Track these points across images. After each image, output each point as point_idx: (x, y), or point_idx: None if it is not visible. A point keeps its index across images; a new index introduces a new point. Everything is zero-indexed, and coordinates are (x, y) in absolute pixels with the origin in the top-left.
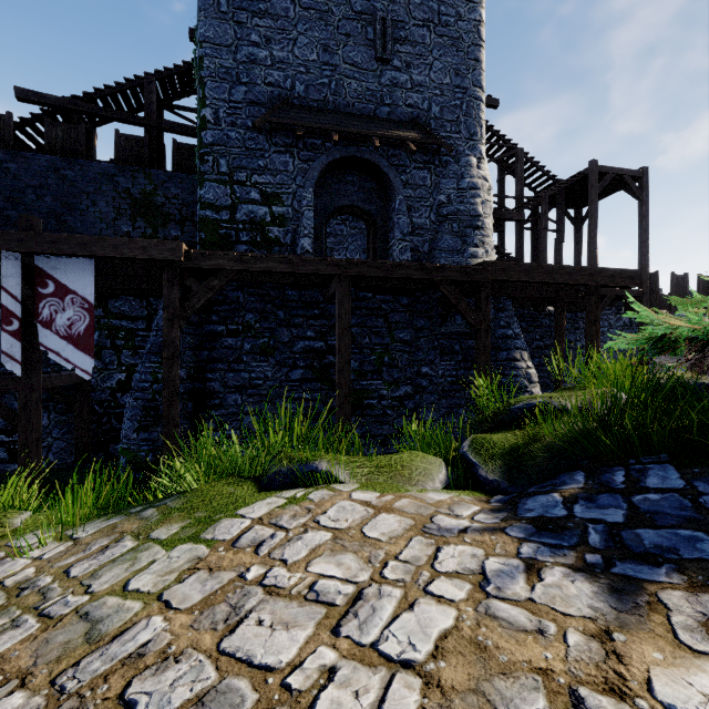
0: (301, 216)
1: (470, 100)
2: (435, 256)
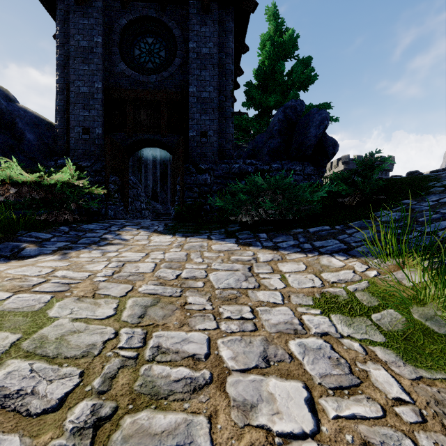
0: None
1: None
2: None
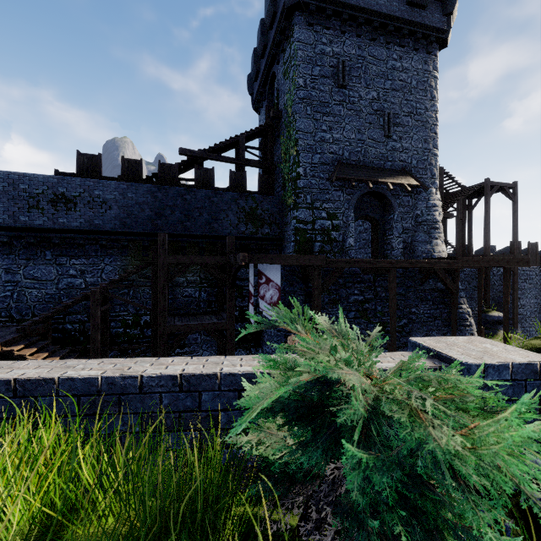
0: (348, 226)
1: (432, 156)
2: (415, 245)
